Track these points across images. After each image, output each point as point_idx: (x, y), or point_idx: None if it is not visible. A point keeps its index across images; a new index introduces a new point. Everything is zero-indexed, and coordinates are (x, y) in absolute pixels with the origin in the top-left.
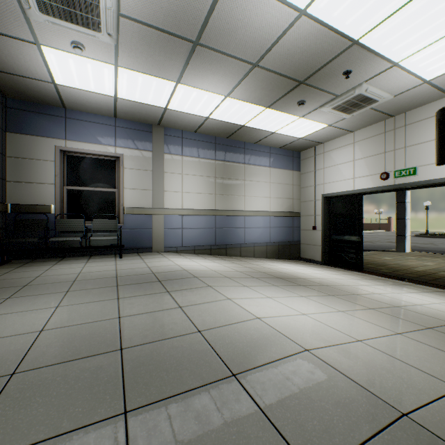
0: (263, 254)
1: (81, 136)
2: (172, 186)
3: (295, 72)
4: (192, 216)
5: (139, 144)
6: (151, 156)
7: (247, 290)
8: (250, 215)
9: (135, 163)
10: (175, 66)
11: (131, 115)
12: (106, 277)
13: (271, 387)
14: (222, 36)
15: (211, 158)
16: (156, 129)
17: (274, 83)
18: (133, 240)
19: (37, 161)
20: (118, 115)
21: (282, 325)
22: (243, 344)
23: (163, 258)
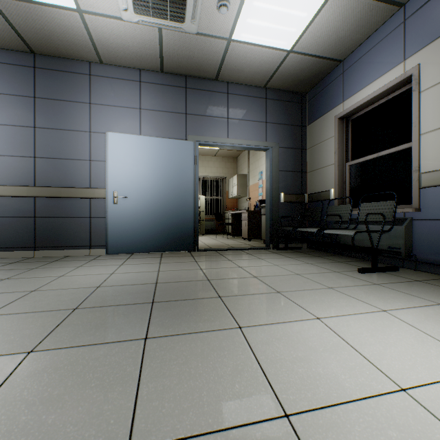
0: None
1: (357, 85)
2: None
3: None
4: None
5: None
6: None
7: None
8: None
9: None
10: None
11: None
12: (206, 276)
13: None
14: None
15: None
16: None
17: None
18: None
19: (323, 143)
20: None
21: None
22: None
23: (411, 300)
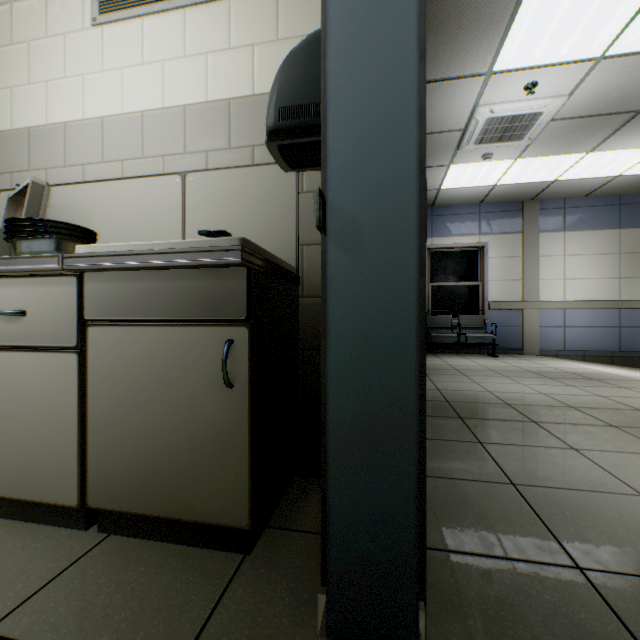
0: None
1: (445, 231)
2: (549, 273)
3: None
4: (580, 310)
5: (506, 228)
6: (520, 239)
7: None
8: None
9: (501, 250)
10: (594, 139)
11: (501, 197)
12: (520, 371)
13: None
14: None
15: (610, 228)
16: (527, 205)
17: None
18: (498, 339)
19: None
20: (484, 201)
21: None
22: None
23: (552, 361)
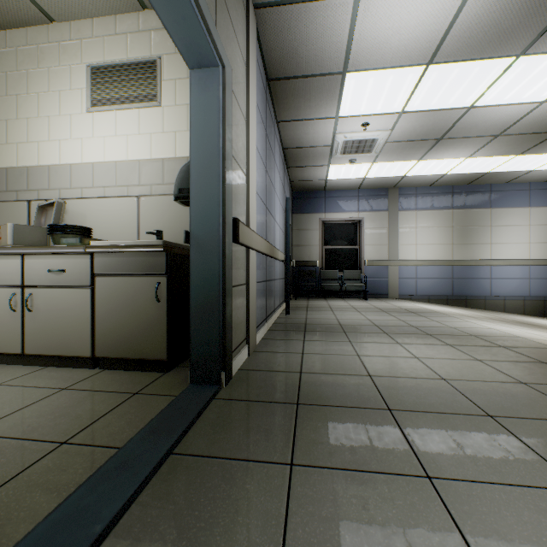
0: (518, 309)
1: (334, 209)
2: (406, 240)
3: (546, 128)
4: (426, 267)
5: (376, 207)
6: (386, 216)
7: (487, 322)
8: (498, 265)
9: (373, 223)
10: (419, 153)
11: (372, 185)
12: (372, 308)
13: (492, 339)
14: (464, 131)
15: (447, 209)
16: (391, 191)
17: (523, 139)
18: (371, 287)
19: (308, 231)
20: (361, 187)
21: (509, 332)
22: (478, 332)
23: (402, 302)
